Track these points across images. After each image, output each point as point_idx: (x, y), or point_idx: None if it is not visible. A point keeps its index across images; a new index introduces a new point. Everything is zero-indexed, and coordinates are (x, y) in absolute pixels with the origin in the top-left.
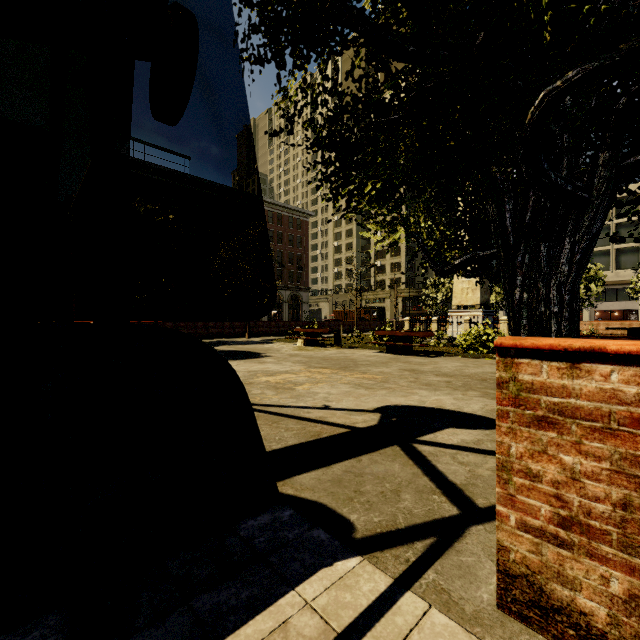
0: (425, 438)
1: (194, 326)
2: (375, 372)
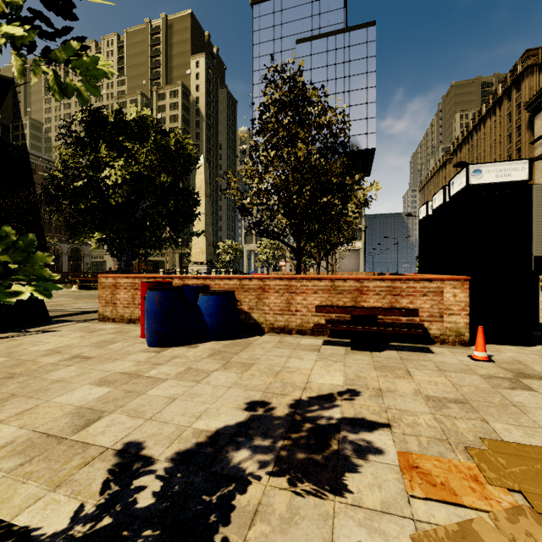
0: None
1: None
2: None
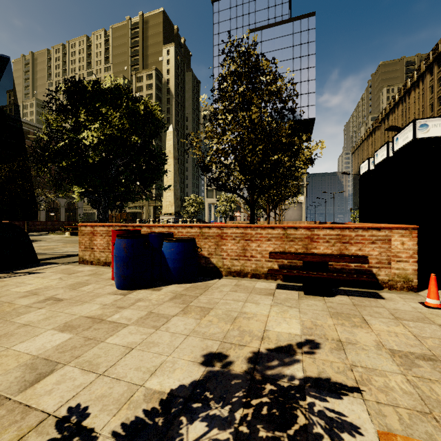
0: None
1: None
2: None
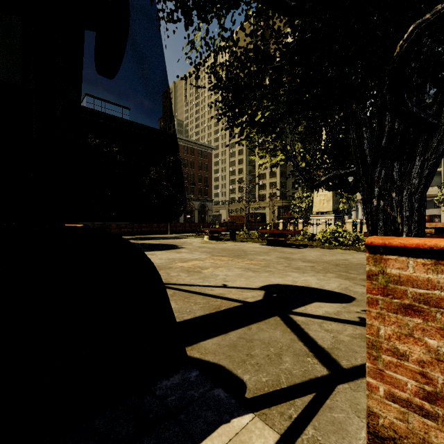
0: (298, 310)
1: (131, 226)
2: (259, 259)
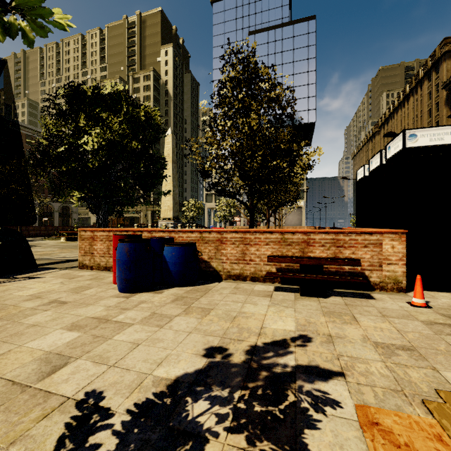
0: None
1: None
2: None
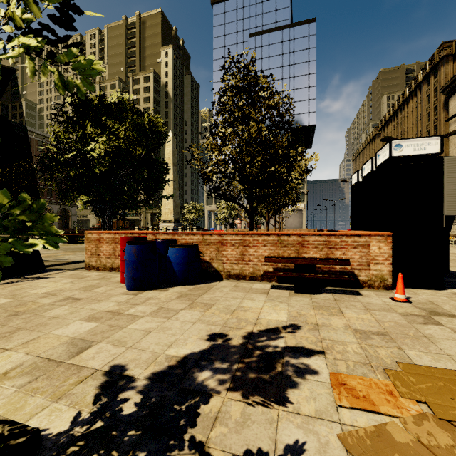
0: None
1: None
2: None
